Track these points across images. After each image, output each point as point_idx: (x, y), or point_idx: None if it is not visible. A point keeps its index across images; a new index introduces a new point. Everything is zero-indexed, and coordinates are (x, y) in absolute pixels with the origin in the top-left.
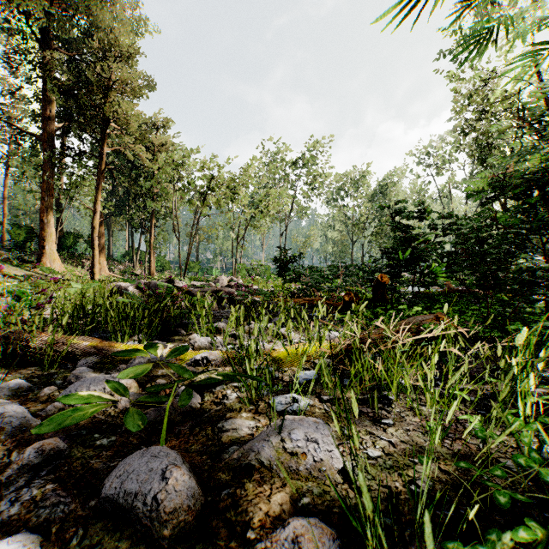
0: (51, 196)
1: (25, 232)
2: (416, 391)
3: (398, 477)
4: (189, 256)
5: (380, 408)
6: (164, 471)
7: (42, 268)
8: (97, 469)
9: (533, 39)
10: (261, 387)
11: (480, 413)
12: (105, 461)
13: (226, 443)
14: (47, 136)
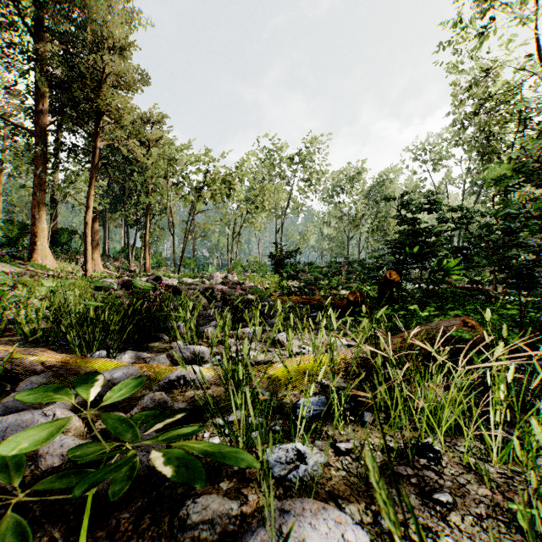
0: (43, 191)
1: (18, 227)
2: (480, 444)
3: None
4: (183, 252)
5: (424, 467)
6: None
7: (33, 264)
8: None
9: (536, 30)
10: (251, 431)
11: None
12: None
13: None
14: (39, 130)
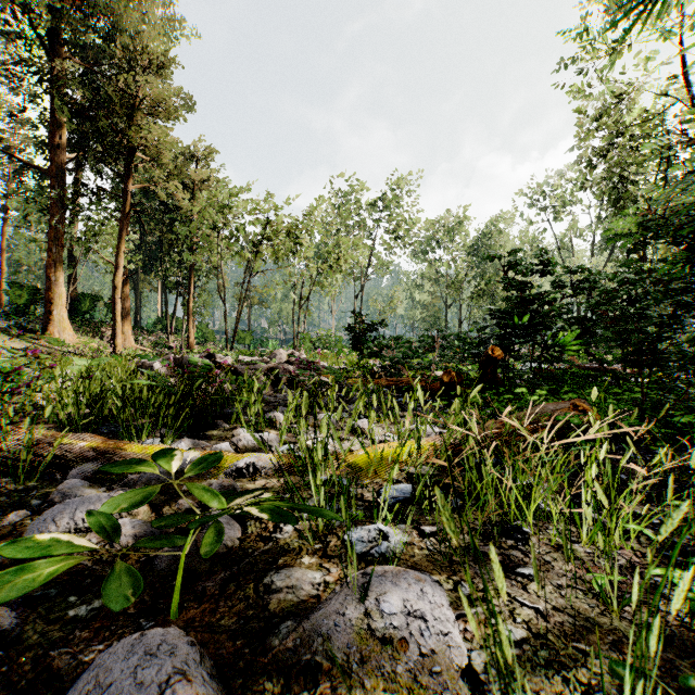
0: (61, 247)
1: (27, 292)
2: (567, 522)
3: (563, 684)
4: (237, 323)
5: (511, 547)
6: (162, 688)
7: (48, 338)
8: (58, 668)
9: (681, 44)
10: None
11: (665, 555)
12: (74, 650)
13: (275, 615)
14: (55, 170)
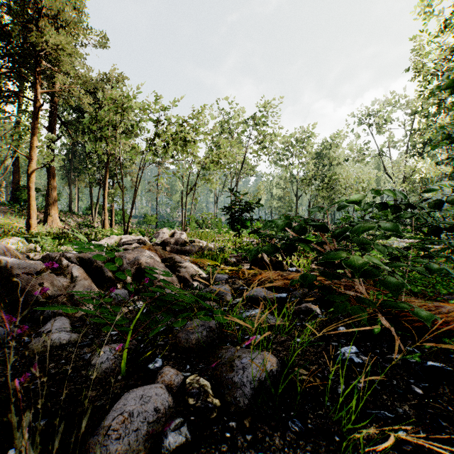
0: None
1: None
2: None
3: None
4: (132, 206)
5: None
6: None
7: None
8: None
9: None
10: None
11: None
12: None
13: None
14: None
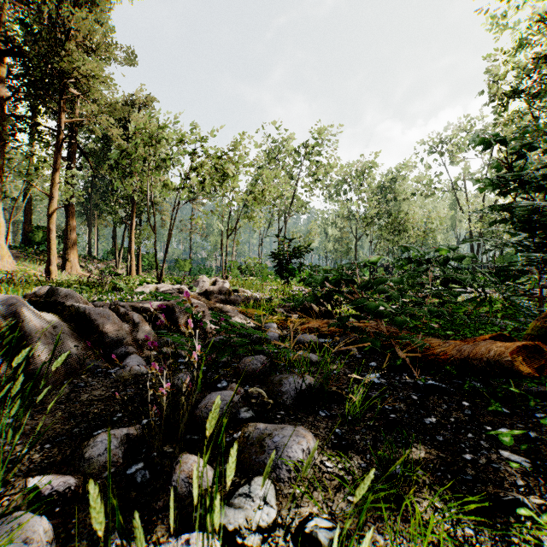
0: (0, 179)
1: None
2: None
3: None
4: (166, 251)
5: None
6: None
7: None
8: None
9: None
10: None
11: None
12: None
13: None
14: None
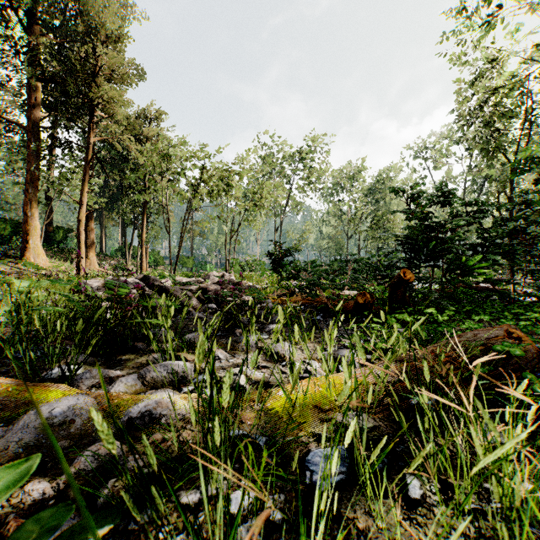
0: (36, 188)
1: (11, 225)
2: None
3: None
4: (179, 250)
5: None
6: None
7: (25, 263)
8: None
9: None
10: (233, 538)
11: None
12: None
13: None
14: (31, 125)
